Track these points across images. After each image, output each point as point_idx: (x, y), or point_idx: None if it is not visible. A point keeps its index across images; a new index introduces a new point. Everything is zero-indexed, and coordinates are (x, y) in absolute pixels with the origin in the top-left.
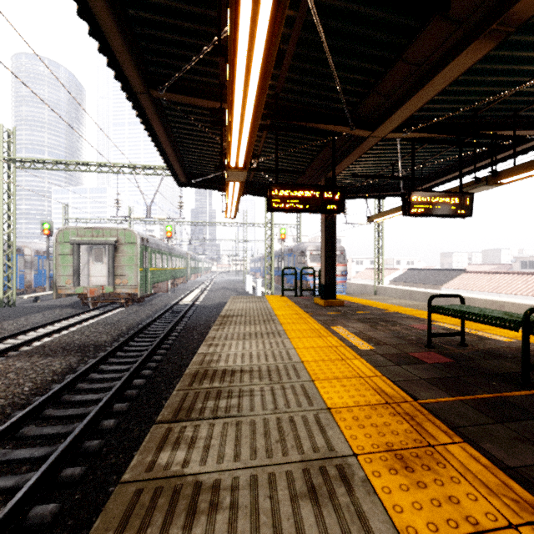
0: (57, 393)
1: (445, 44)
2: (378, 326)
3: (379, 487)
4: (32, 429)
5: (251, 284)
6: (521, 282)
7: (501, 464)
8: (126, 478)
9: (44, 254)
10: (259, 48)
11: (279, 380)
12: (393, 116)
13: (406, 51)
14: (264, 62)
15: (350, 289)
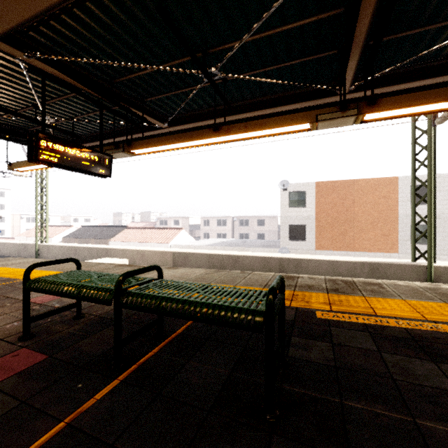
0: None
1: None
2: None
3: None
4: None
5: None
6: (159, 234)
7: None
8: None
9: None
10: None
11: None
12: None
13: None
14: None
15: (5, 250)
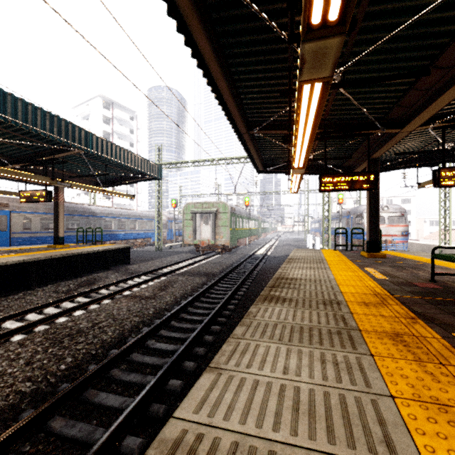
0: (203, 292)
1: (444, 78)
2: (403, 270)
3: (350, 306)
4: (198, 304)
5: (311, 242)
6: None
7: (413, 311)
8: (261, 294)
9: (171, 219)
10: (308, 131)
11: (319, 283)
12: (414, 120)
13: (414, 85)
14: (312, 131)
15: (413, 248)
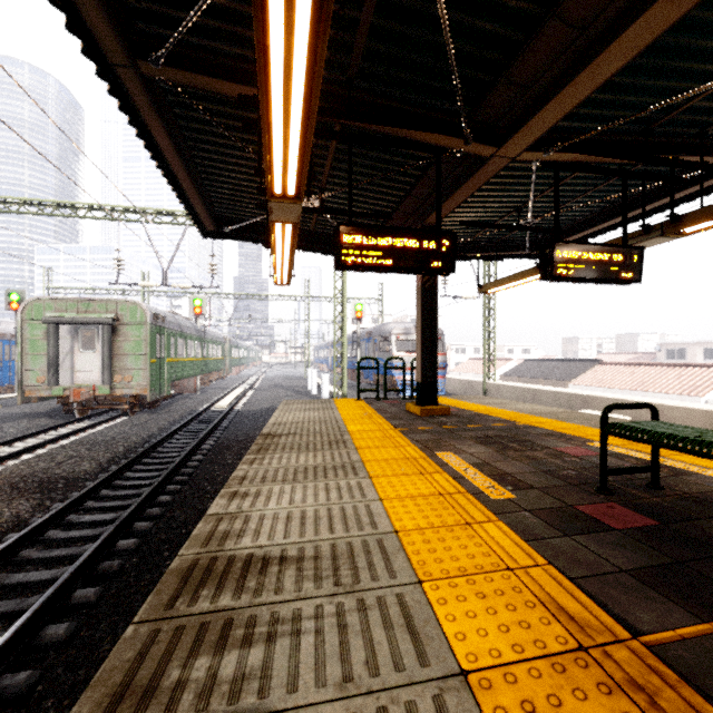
0: None
1: None
2: (509, 451)
3: None
4: None
5: (315, 381)
6: (672, 377)
7: None
8: None
9: (13, 337)
10: None
11: (353, 581)
12: (534, 119)
13: None
14: None
15: (451, 386)
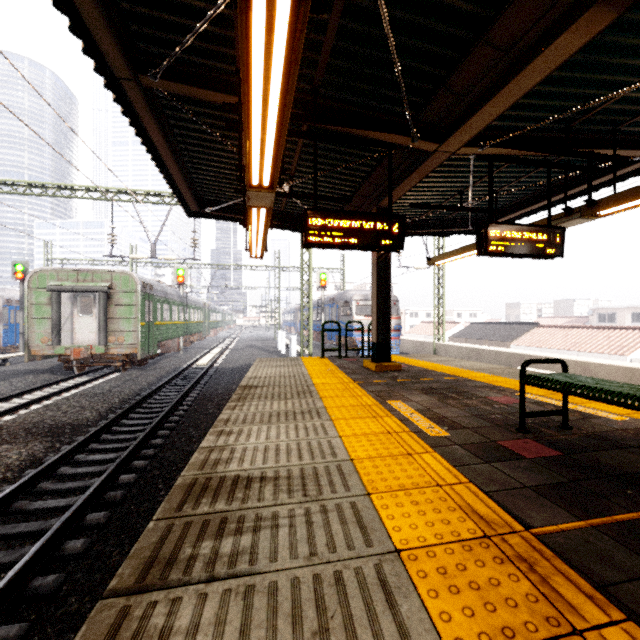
0: (7, 499)
1: (545, 18)
2: (448, 400)
3: None
4: None
5: (284, 342)
6: (601, 338)
7: None
8: None
9: (17, 303)
10: None
11: (317, 494)
12: (469, 122)
13: (492, 27)
14: (296, 10)
15: (405, 347)
